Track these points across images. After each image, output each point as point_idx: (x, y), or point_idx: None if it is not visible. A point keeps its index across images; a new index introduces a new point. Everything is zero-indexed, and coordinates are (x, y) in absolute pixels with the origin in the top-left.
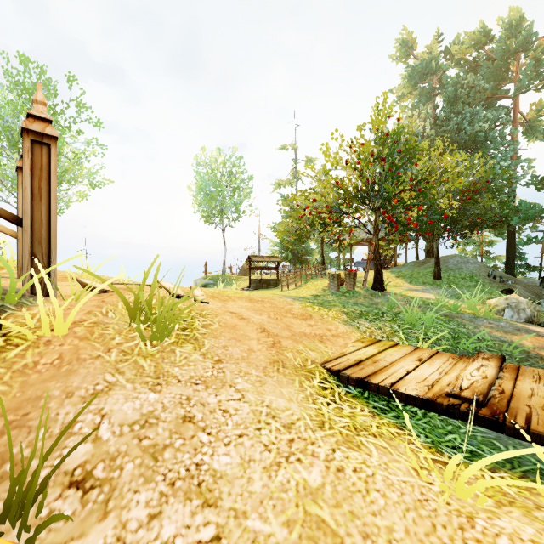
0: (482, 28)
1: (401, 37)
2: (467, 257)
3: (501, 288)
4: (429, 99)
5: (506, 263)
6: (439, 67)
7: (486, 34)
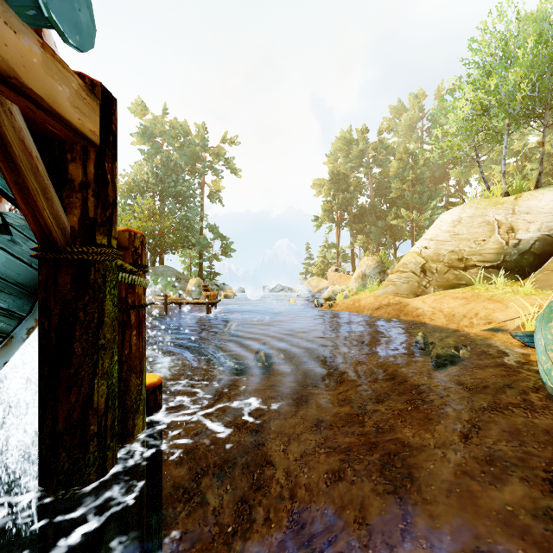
0: (186, 126)
1: (137, 102)
2: (170, 268)
3: (178, 285)
4: (158, 154)
5: (198, 271)
6: (165, 133)
7: (188, 130)
